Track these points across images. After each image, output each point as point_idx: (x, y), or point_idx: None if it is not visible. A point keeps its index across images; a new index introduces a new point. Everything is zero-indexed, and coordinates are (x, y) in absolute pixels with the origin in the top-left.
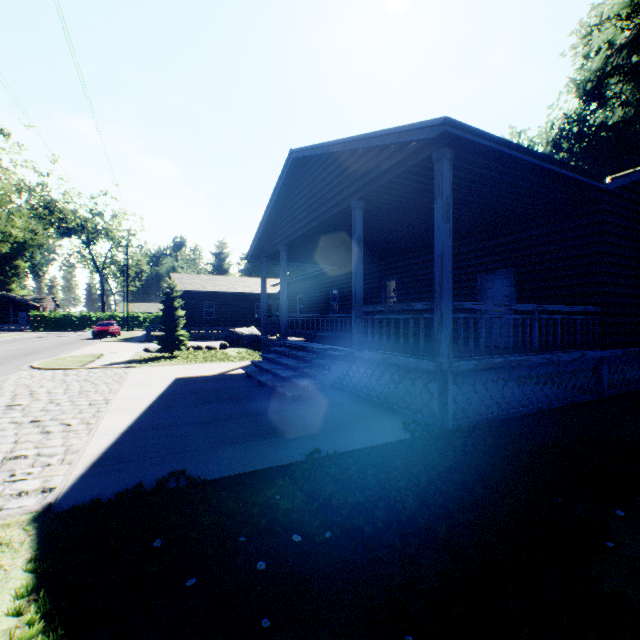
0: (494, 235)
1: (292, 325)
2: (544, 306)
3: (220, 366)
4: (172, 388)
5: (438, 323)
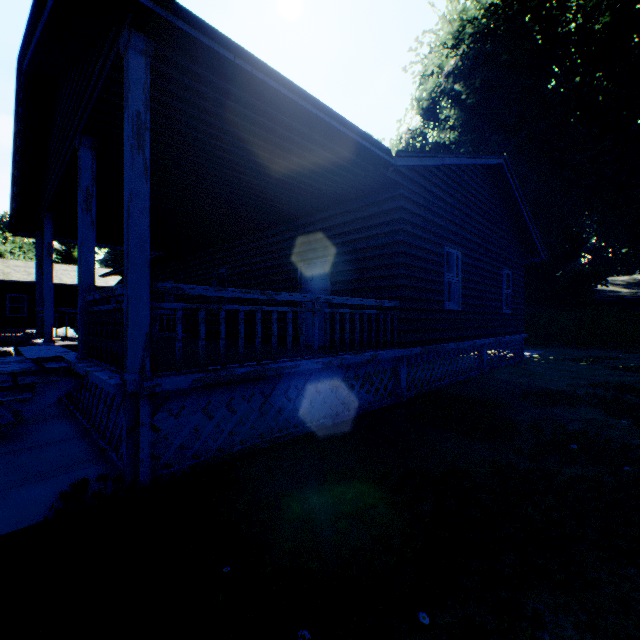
0: (312, 220)
1: None
2: (327, 297)
3: None
4: None
5: (126, 316)
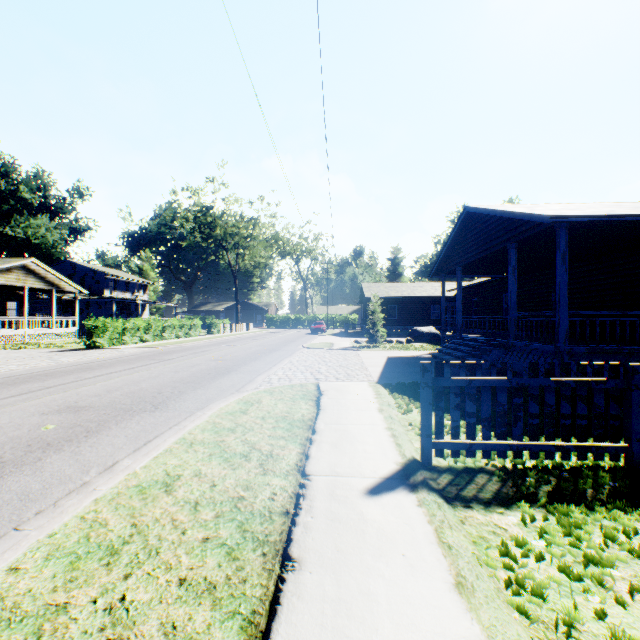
0: None
1: (466, 325)
2: None
3: (411, 352)
4: (389, 360)
5: (557, 323)
